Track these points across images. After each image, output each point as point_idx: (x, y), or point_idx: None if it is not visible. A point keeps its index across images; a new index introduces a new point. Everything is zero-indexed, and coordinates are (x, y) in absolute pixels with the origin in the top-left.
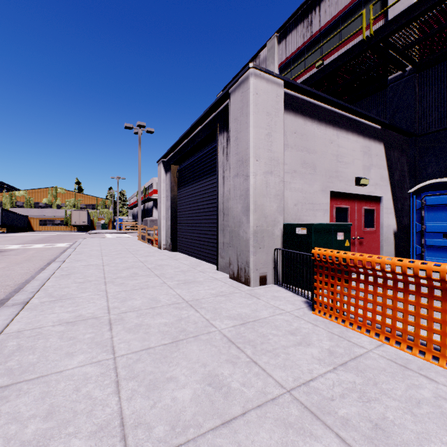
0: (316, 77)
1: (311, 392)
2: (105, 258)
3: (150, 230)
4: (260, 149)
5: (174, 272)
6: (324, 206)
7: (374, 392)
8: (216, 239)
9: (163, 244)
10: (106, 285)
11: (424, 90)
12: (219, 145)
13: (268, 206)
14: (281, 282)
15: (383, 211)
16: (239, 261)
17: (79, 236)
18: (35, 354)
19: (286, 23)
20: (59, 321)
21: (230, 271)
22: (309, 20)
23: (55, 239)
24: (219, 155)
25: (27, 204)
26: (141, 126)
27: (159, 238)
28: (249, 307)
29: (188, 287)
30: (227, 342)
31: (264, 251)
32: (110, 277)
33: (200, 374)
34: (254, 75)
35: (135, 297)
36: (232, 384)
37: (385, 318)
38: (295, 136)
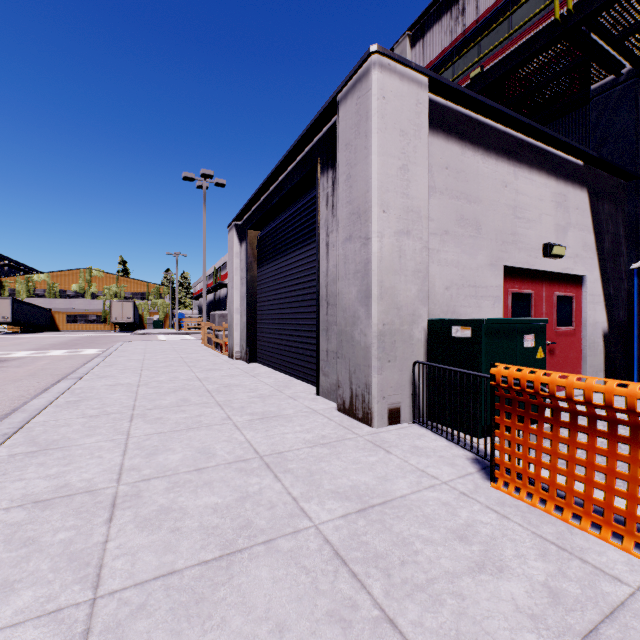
0: (474, 87)
1: None
2: (146, 372)
3: (219, 330)
4: (390, 192)
5: (248, 397)
6: (494, 290)
7: None
8: (316, 345)
9: (237, 350)
10: (132, 421)
11: None
12: (320, 192)
13: (403, 289)
14: (426, 420)
15: (586, 299)
16: (354, 383)
17: (120, 338)
18: None
19: (423, 14)
20: (21, 498)
21: (337, 398)
22: (460, 7)
23: (85, 342)
24: (320, 208)
25: (50, 293)
26: (207, 175)
27: (231, 342)
28: (373, 471)
29: (266, 427)
30: (331, 559)
31: (396, 367)
32: (143, 407)
33: None
34: (379, 66)
35: (174, 447)
36: None
37: None
38: (446, 173)
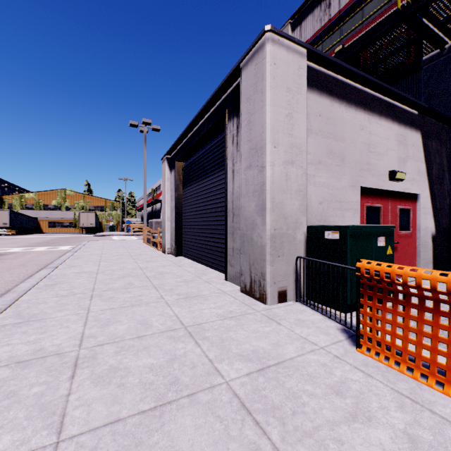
0: (338, 59)
1: None
2: (103, 263)
3: (155, 233)
4: (279, 133)
5: (176, 282)
6: (354, 205)
7: None
8: (225, 244)
9: (168, 247)
10: (91, 300)
11: None
12: (228, 134)
13: (288, 204)
14: (306, 299)
15: (420, 211)
16: (253, 272)
17: (85, 238)
18: None
19: (300, 8)
20: (8, 359)
21: (241, 283)
22: (327, 2)
23: (60, 241)
24: (228, 145)
25: (37, 207)
26: (146, 123)
27: (163, 241)
28: (268, 338)
29: (189, 304)
30: (239, 410)
31: (283, 260)
32: (100, 289)
33: None
34: (271, 41)
35: (121, 319)
36: None
37: None
38: (319, 120)
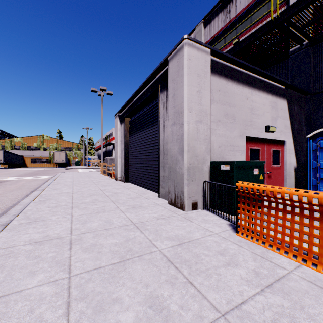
0: (233, 50)
1: (244, 317)
2: (75, 187)
3: (109, 166)
4: (192, 102)
5: (126, 198)
6: (241, 148)
7: (302, 317)
8: (158, 174)
9: (119, 176)
10: (72, 209)
11: (318, 59)
12: (160, 101)
13: (198, 147)
14: (209, 208)
15: (286, 152)
16: (176, 191)
17: (59, 170)
18: (3, 272)
19: (210, 12)
20: (29, 241)
21: (168, 198)
22: (228, 9)
23: (41, 172)
24: (160, 109)
25: (22, 148)
26: (103, 89)
27: (116, 172)
28: (184, 229)
29: (135, 211)
30: (166, 262)
31: (195, 183)
32: (76, 203)
33: (142, 295)
34: (188, 45)
35: (94, 220)
36: (171, 307)
37: (302, 243)
38: (219, 93)
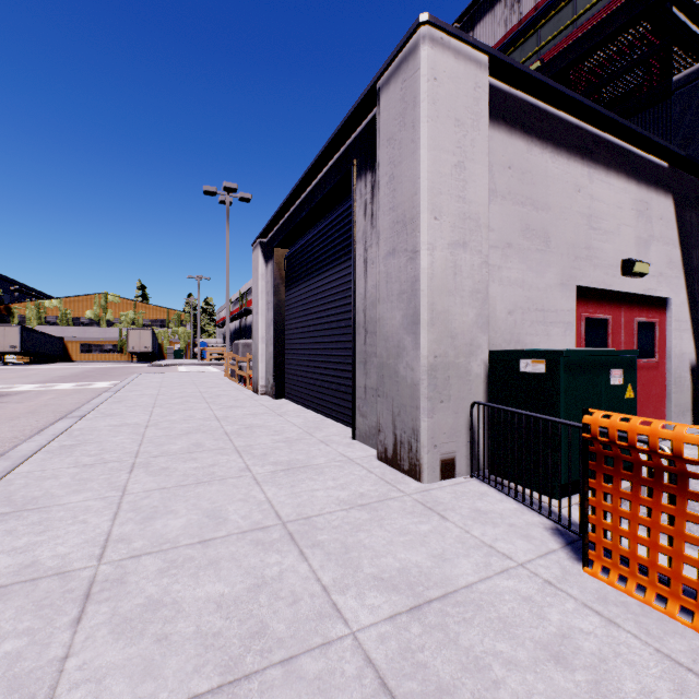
0: None
1: None
2: (158, 410)
3: (243, 361)
4: (443, 194)
5: (272, 442)
6: (565, 315)
7: None
8: (352, 381)
9: (262, 385)
10: (131, 472)
11: None
12: (357, 200)
13: (458, 314)
14: (488, 475)
15: (671, 326)
16: (398, 427)
17: (136, 370)
18: None
19: (473, 3)
20: None
21: (378, 445)
22: None
23: (97, 374)
24: (357, 219)
25: (62, 321)
26: (230, 189)
27: (255, 375)
28: (426, 546)
29: (292, 481)
30: (375, 694)
31: (450, 408)
32: (148, 453)
33: None
34: (430, 40)
35: (177, 509)
36: None
37: None
38: (509, 174)
